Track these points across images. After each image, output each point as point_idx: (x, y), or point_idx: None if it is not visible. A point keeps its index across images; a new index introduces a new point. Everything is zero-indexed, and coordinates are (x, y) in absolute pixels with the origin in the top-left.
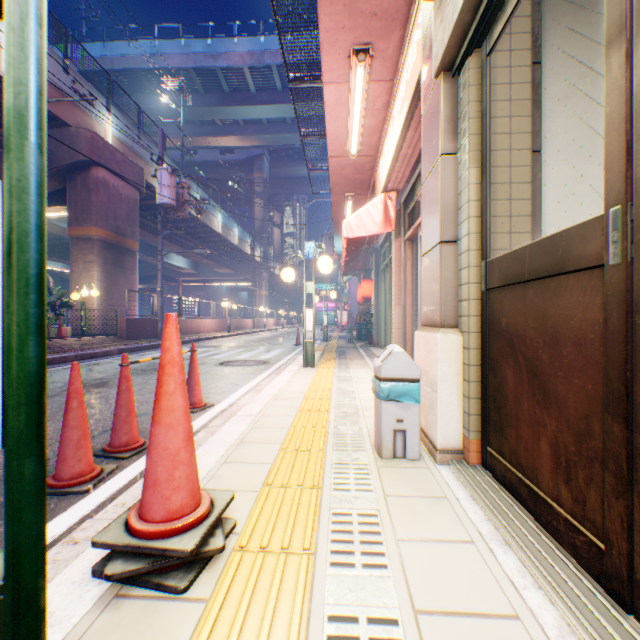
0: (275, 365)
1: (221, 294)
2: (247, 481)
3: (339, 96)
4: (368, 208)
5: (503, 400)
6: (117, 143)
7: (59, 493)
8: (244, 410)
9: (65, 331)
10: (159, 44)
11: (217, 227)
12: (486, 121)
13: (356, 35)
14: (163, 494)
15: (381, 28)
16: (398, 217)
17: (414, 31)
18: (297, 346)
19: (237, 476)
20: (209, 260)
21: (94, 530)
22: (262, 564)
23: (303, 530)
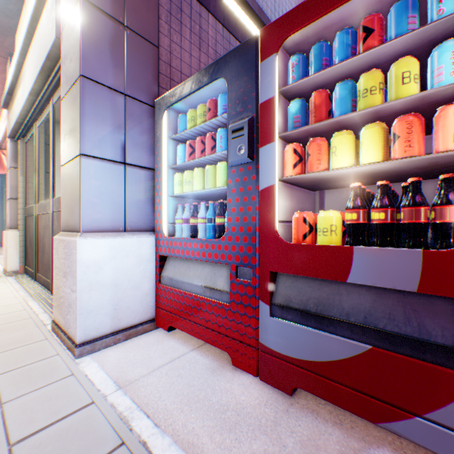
0: None
1: None
2: None
3: None
4: None
5: (29, 249)
6: None
7: None
8: None
9: None
10: None
11: None
12: (27, 164)
13: None
14: None
15: None
16: None
17: None
18: None
19: None
20: None
21: None
22: None
23: None
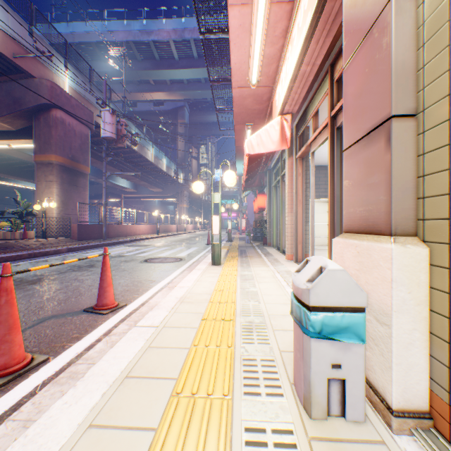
0: (189, 262)
1: (154, 207)
2: None
3: (243, 20)
4: (267, 128)
5: None
6: (73, 92)
7: None
8: (146, 319)
9: (30, 234)
10: (108, 24)
11: (150, 157)
12: None
13: None
14: None
15: None
16: (290, 139)
17: None
18: (208, 245)
19: None
20: (145, 182)
21: None
22: None
23: None
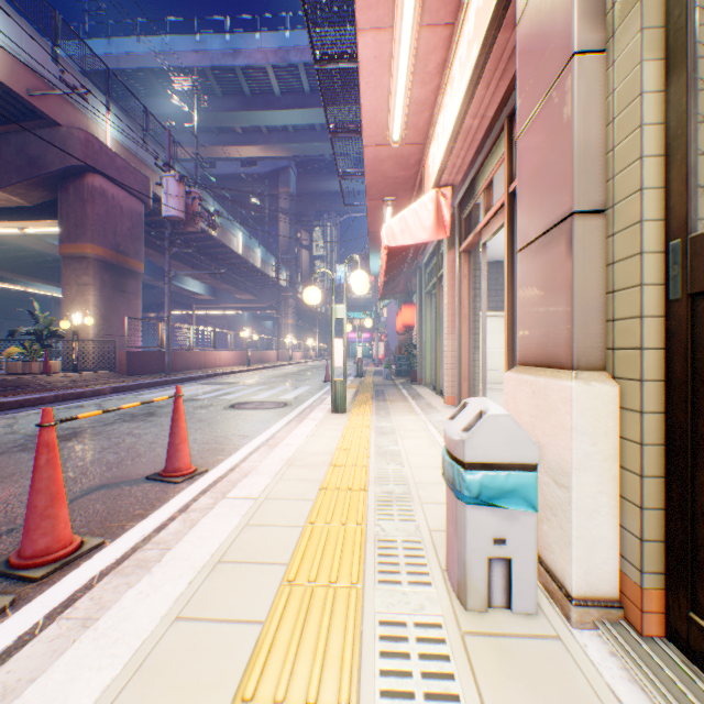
0: (298, 408)
1: (243, 323)
2: (204, 686)
3: (379, 51)
4: (415, 208)
5: None
6: (118, 147)
7: None
8: (240, 488)
9: (53, 365)
10: (171, 40)
11: (237, 247)
12: None
13: None
14: None
15: None
16: (451, 223)
17: None
18: (326, 383)
19: (188, 667)
20: (228, 285)
21: None
22: None
23: None
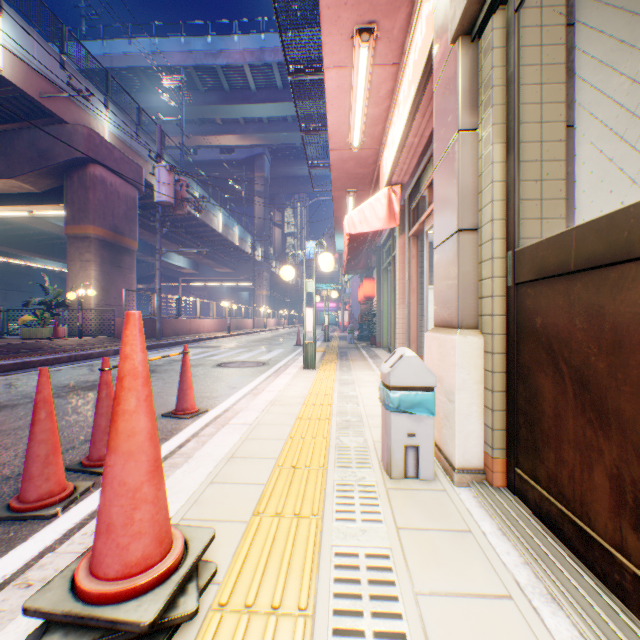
0: (274, 366)
1: (222, 294)
2: (235, 508)
3: (341, 82)
4: (371, 202)
5: (538, 415)
6: (115, 140)
7: (22, 518)
8: (238, 418)
9: (61, 331)
10: (159, 42)
11: (217, 226)
12: (514, 88)
13: (359, 12)
14: (119, 543)
15: (387, 4)
16: (402, 213)
17: (423, 5)
18: (297, 346)
19: (224, 501)
20: (209, 260)
21: (53, 568)
22: (245, 632)
23: (299, 579)
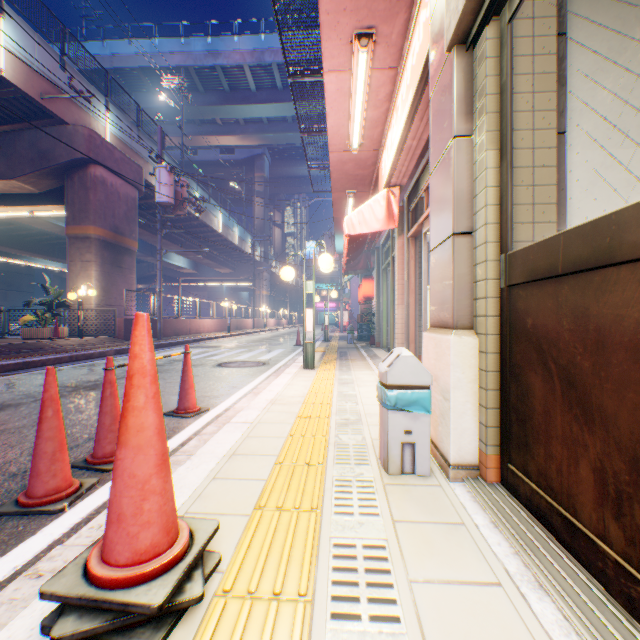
0: (274, 366)
1: (221, 294)
2: (237, 502)
3: (340, 85)
4: (370, 204)
5: (529, 412)
6: (115, 141)
7: (30, 513)
8: (239, 416)
9: (62, 331)
10: (159, 42)
11: (217, 226)
12: (507, 96)
13: (358, 18)
14: (129, 531)
15: (385, 10)
16: (401, 214)
17: (421, 11)
18: (297, 346)
19: (226, 496)
20: (209, 260)
21: (62, 560)
22: (248, 616)
23: (299, 568)
